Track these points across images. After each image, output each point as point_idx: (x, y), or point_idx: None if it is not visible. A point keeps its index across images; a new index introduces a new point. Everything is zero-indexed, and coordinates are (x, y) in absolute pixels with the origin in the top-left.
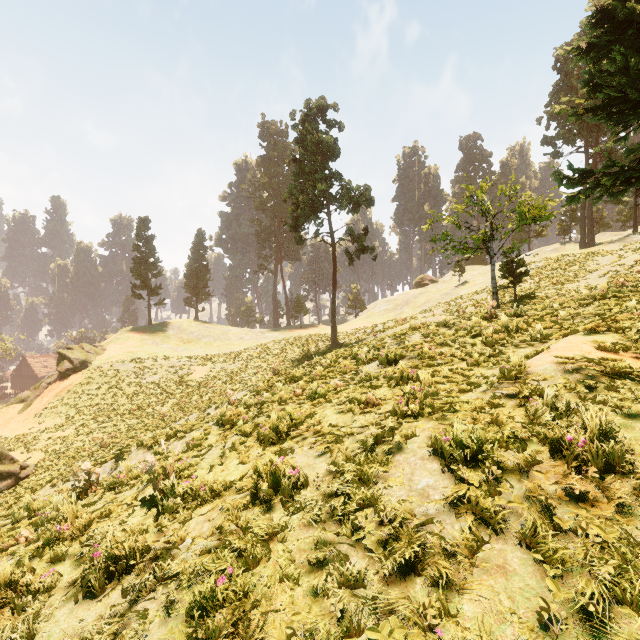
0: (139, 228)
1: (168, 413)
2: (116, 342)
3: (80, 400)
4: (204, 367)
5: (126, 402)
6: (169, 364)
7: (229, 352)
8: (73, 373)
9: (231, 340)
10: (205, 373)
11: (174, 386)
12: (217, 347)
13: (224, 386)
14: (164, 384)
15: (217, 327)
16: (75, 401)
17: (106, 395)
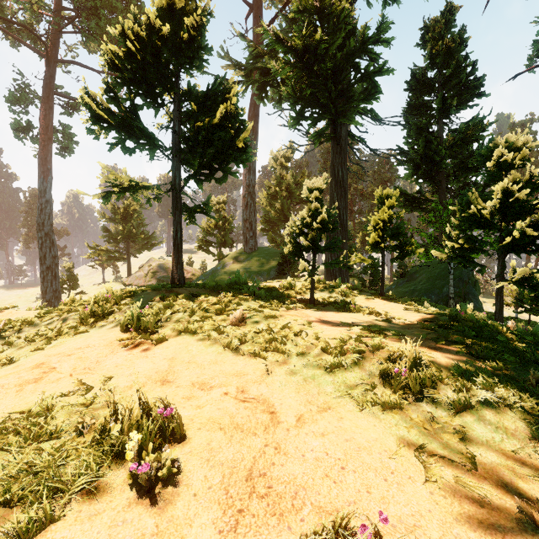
0: None
1: None
2: None
3: None
4: None
5: None
6: None
7: None
8: None
9: None
10: None
11: None
12: None
13: None
14: None
15: None
16: None
17: None
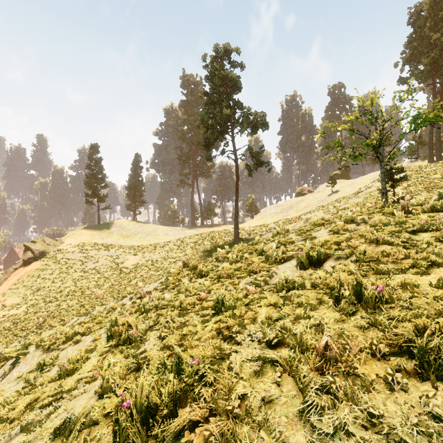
0: (90, 152)
1: (102, 295)
2: (72, 237)
3: (36, 283)
4: (135, 256)
5: (71, 285)
6: (109, 254)
7: (156, 245)
8: (34, 261)
9: (159, 235)
10: (136, 261)
11: (111, 272)
12: (148, 241)
13: (149, 272)
14: (103, 270)
15: (149, 226)
16: (32, 283)
17: (57, 279)
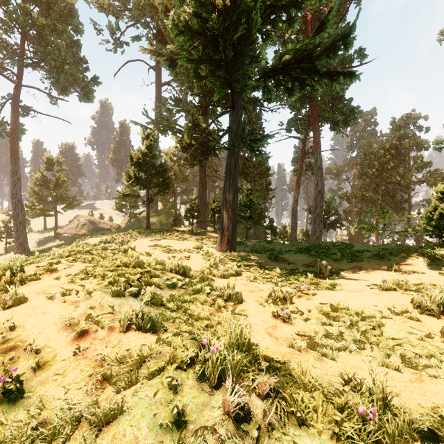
0: None
1: None
2: None
3: None
4: None
5: None
6: None
7: None
8: None
9: None
10: None
11: None
12: None
13: None
14: None
15: None
16: None
17: None
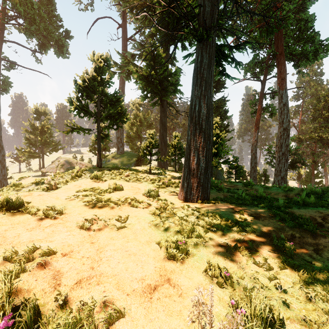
0: None
1: None
2: None
3: None
4: None
5: None
6: None
7: None
8: None
9: None
10: None
11: None
12: None
13: None
14: None
15: None
16: None
17: None
